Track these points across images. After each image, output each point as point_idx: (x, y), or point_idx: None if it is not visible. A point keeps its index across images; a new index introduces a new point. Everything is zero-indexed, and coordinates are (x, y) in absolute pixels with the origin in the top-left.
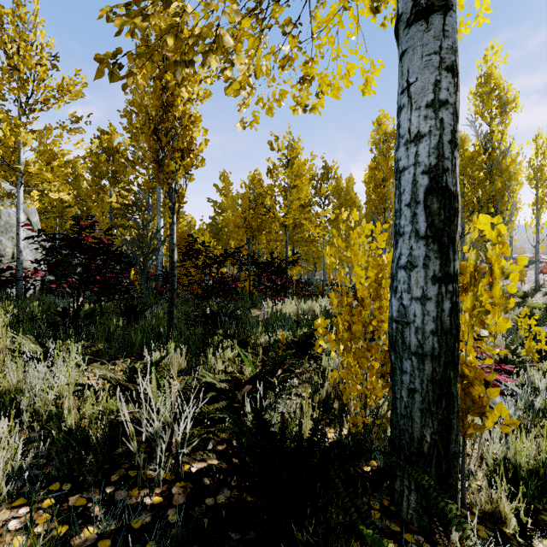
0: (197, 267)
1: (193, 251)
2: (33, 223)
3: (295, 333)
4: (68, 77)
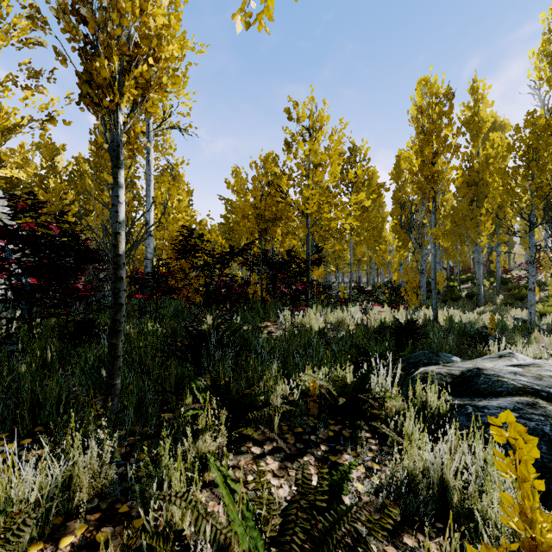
0: (196, 267)
1: (192, 248)
2: (1, 215)
3: (330, 371)
4: (8, 2)
